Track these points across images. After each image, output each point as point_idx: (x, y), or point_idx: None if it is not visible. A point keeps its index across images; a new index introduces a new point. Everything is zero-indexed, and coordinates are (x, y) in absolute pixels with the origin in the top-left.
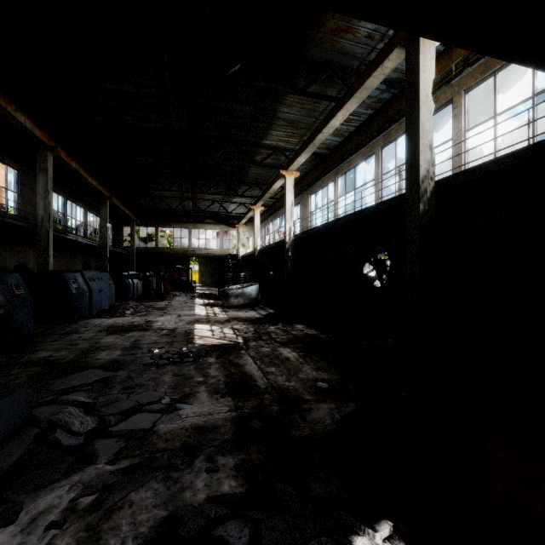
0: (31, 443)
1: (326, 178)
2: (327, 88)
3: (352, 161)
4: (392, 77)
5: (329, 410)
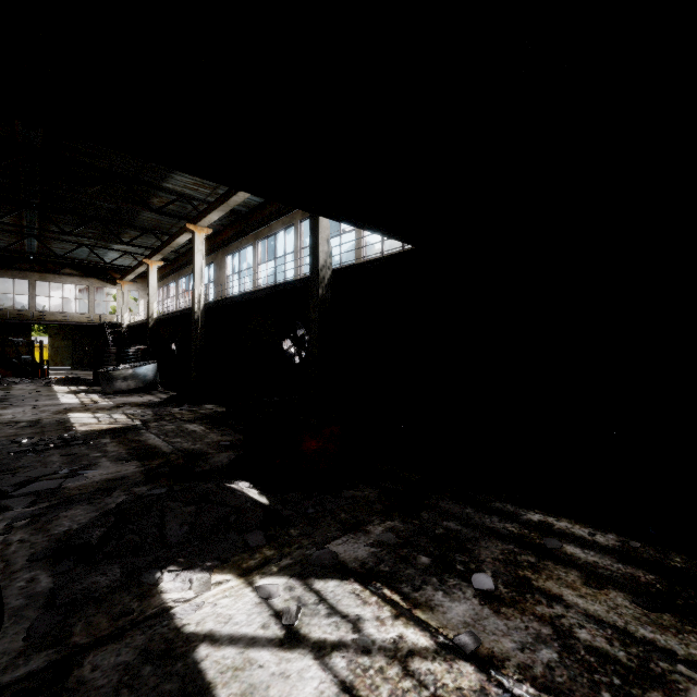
0: None
1: (245, 239)
2: None
3: (273, 227)
4: None
5: (228, 456)
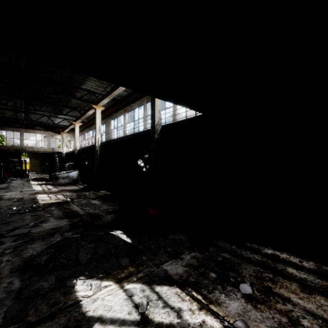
0: None
1: (120, 112)
2: None
3: (133, 106)
4: None
5: (111, 216)
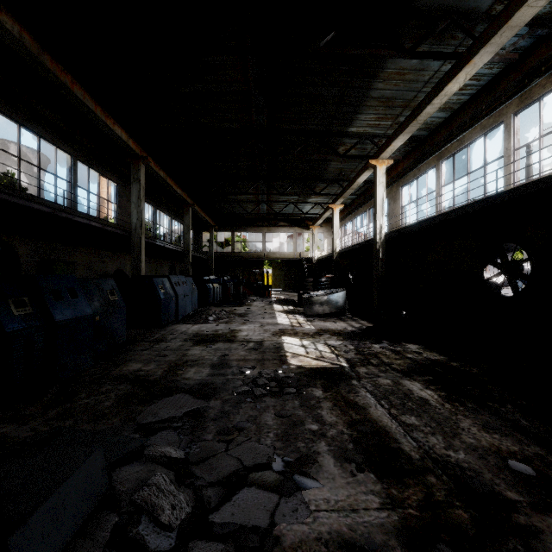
0: (105, 545)
1: (424, 165)
2: (439, 46)
3: (465, 138)
4: (539, 13)
5: None
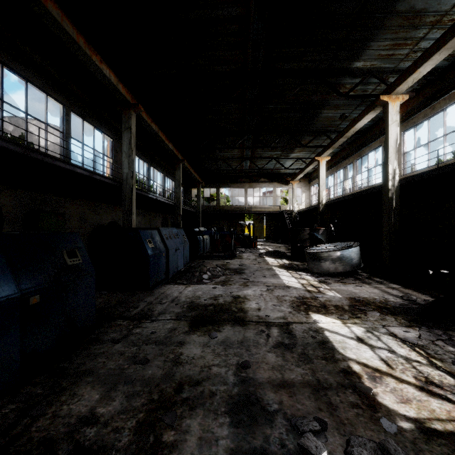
0: None
1: (442, 101)
2: None
3: None
4: None
5: None
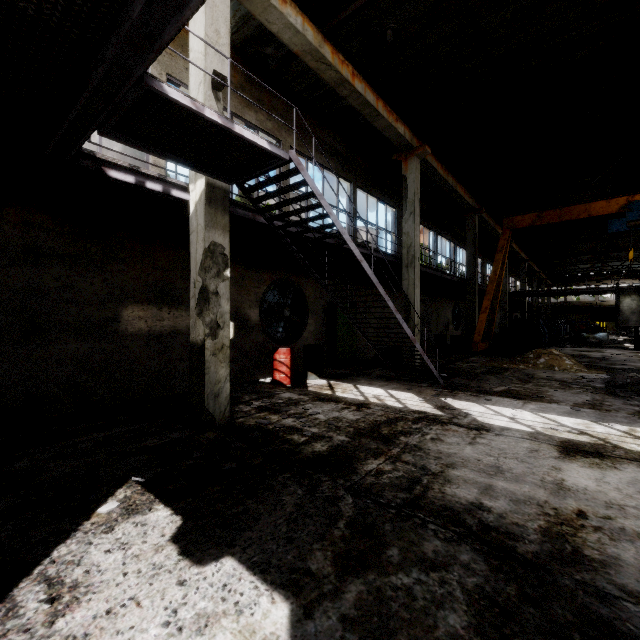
0: None
1: None
2: None
3: None
4: None
5: None
